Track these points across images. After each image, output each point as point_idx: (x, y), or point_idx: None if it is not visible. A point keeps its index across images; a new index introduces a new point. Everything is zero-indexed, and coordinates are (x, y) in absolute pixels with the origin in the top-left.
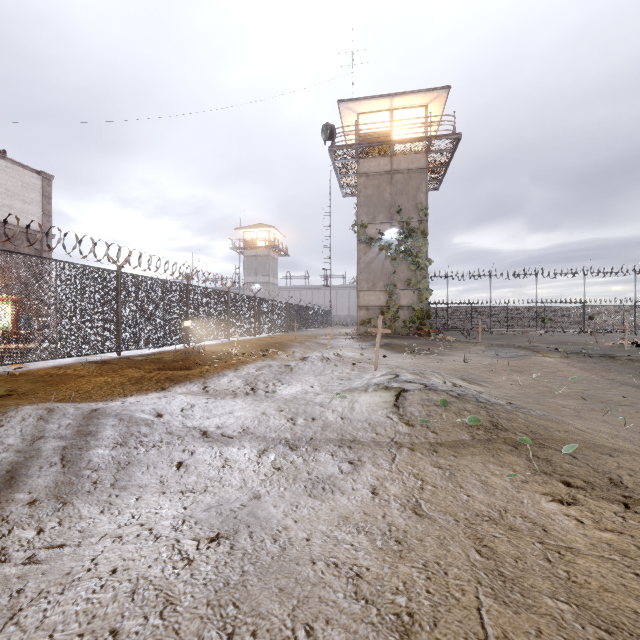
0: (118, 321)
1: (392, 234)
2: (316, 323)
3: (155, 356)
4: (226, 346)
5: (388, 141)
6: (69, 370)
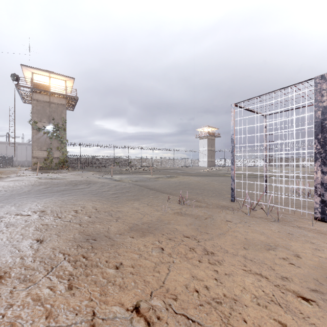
0: None
1: (50, 128)
2: (1, 165)
3: None
4: None
5: (48, 91)
6: None
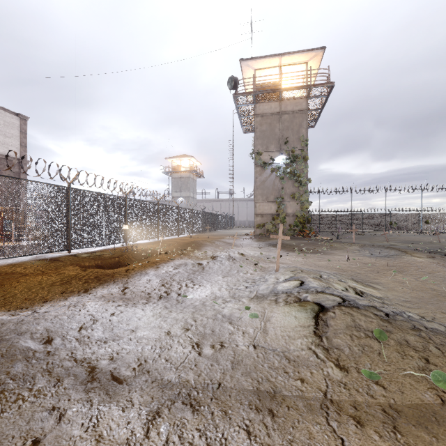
0: (68, 226)
1: (281, 160)
2: (223, 226)
3: (98, 253)
4: (155, 244)
5: (278, 89)
6: (19, 268)
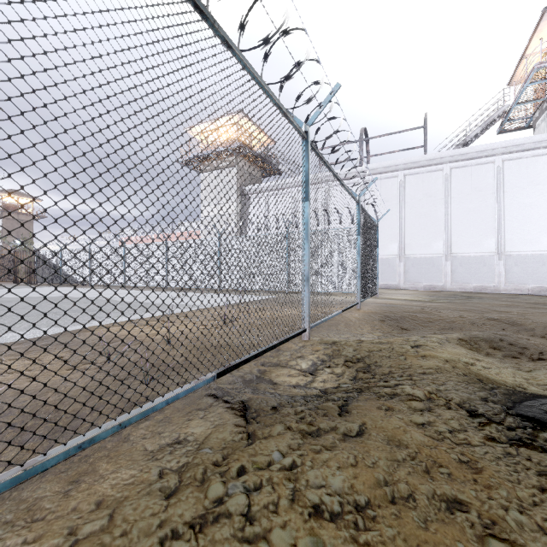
0: None
1: (19, 242)
2: None
3: None
4: None
5: (21, 212)
6: None
